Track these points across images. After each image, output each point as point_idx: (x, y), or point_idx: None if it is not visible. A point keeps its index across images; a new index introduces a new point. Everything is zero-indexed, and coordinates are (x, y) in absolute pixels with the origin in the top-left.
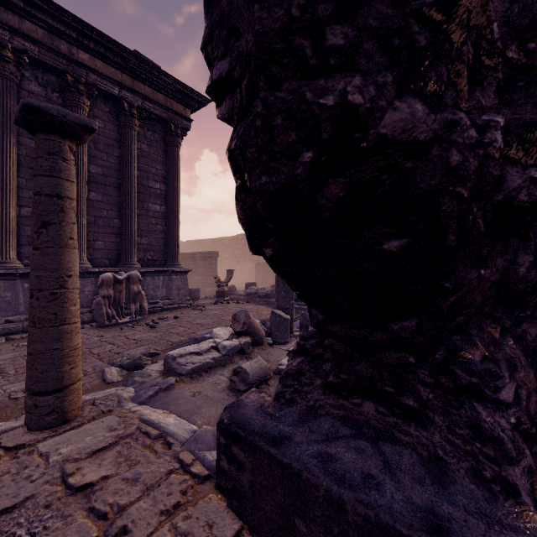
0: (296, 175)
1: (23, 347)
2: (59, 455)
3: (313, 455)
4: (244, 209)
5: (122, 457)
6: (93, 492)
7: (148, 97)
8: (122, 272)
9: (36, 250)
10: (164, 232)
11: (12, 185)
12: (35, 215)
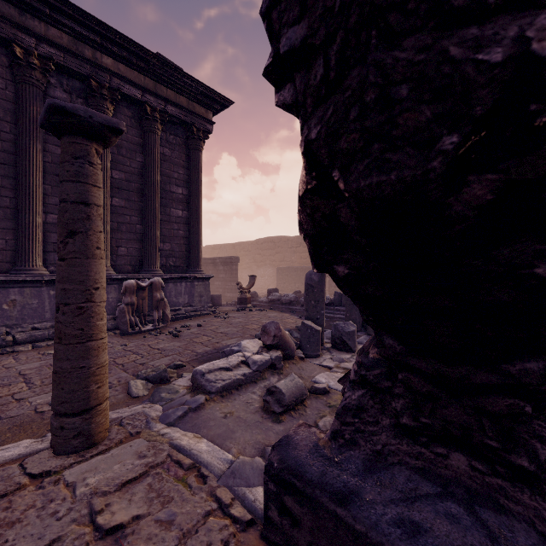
0: (429, 170)
1: (48, 356)
2: (86, 486)
3: (393, 522)
4: (314, 217)
5: (154, 492)
6: (124, 536)
7: (171, 100)
8: (145, 279)
9: (62, 261)
10: (186, 237)
11: (38, 192)
12: (61, 223)
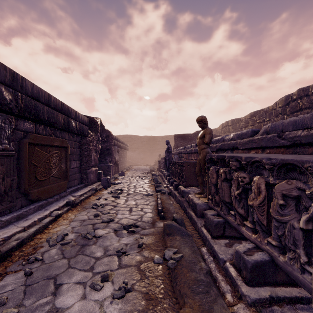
0: None
1: None
2: None
3: None
4: None
5: None
6: None
7: None
8: None
9: None
10: None
11: None
12: None
